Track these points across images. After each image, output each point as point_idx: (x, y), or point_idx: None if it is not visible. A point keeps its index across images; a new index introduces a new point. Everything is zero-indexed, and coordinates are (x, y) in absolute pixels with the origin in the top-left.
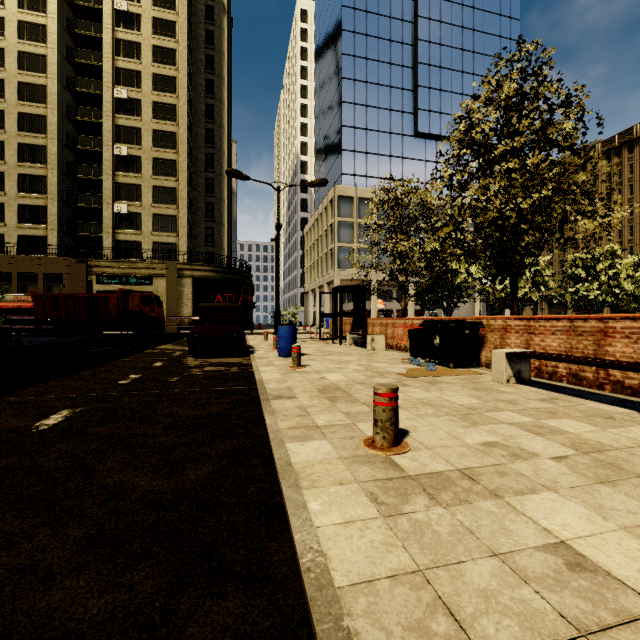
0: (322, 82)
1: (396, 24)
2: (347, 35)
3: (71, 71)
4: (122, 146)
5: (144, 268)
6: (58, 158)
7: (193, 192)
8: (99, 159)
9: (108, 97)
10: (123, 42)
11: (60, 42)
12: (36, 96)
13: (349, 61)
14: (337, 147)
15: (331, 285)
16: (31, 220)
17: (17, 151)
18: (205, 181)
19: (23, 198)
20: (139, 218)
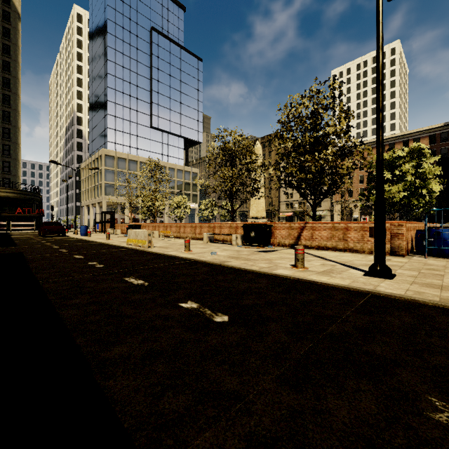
0: (94, 78)
1: (140, 65)
2: (111, 63)
3: None
4: None
5: None
6: None
7: None
8: None
9: None
10: None
11: None
12: None
13: (112, 78)
14: (104, 124)
15: (100, 203)
16: None
17: None
18: (2, 129)
19: None
20: None
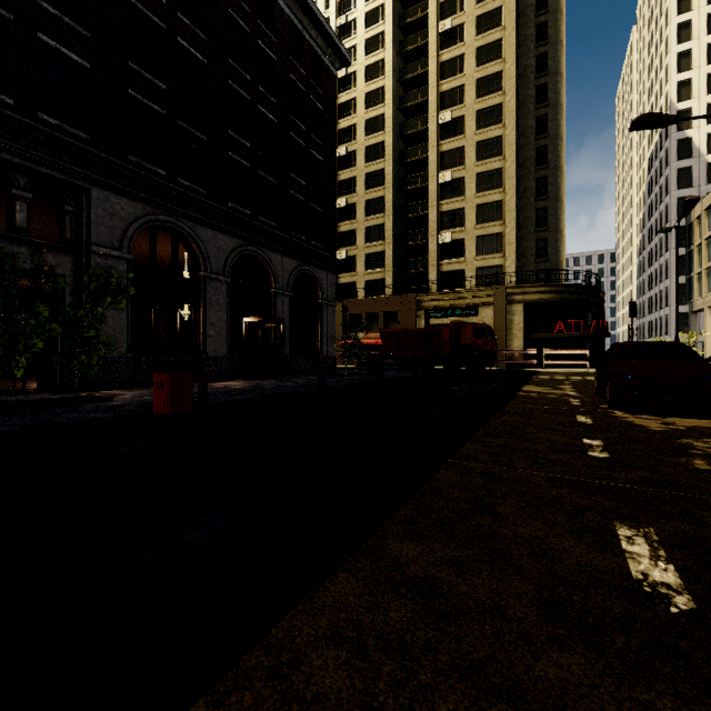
0: None
1: None
2: None
3: (401, 119)
4: (446, 172)
5: (469, 297)
6: (392, 204)
7: (520, 201)
8: (424, 195)
9: (433, 127)
10: (446, 63)
11: (394, 95)
12: (377, 154)
13: None
14: None
15: None
16: (373, 266)
17: (364, 208)
18: (535, 183)
19: (368, 248)
20: (462, 244)
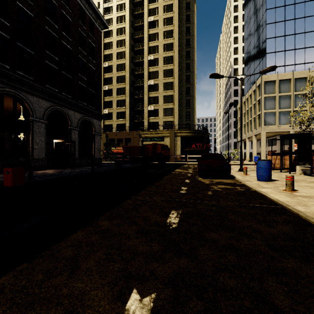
0: (250, 19)
1: None
2: None
3: (133, 54)
4: (151, 80)
5: (160, 133)
6: (129, 91)
7: (180, 95)
8: (142, 88)
9: (146, 61)
10: (151, 35)
11: (129, 44)
12: (122, 68)
13: None
14: (262, 53)
15: (257, 136)
16: (120, 117)
17: (116, 91)
18: (185, 89)
19: (118, 109)
20: (158, 111)
